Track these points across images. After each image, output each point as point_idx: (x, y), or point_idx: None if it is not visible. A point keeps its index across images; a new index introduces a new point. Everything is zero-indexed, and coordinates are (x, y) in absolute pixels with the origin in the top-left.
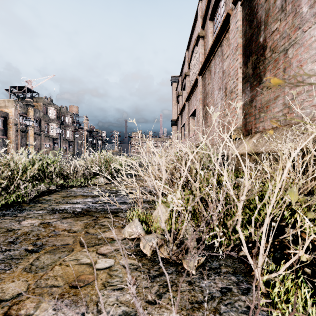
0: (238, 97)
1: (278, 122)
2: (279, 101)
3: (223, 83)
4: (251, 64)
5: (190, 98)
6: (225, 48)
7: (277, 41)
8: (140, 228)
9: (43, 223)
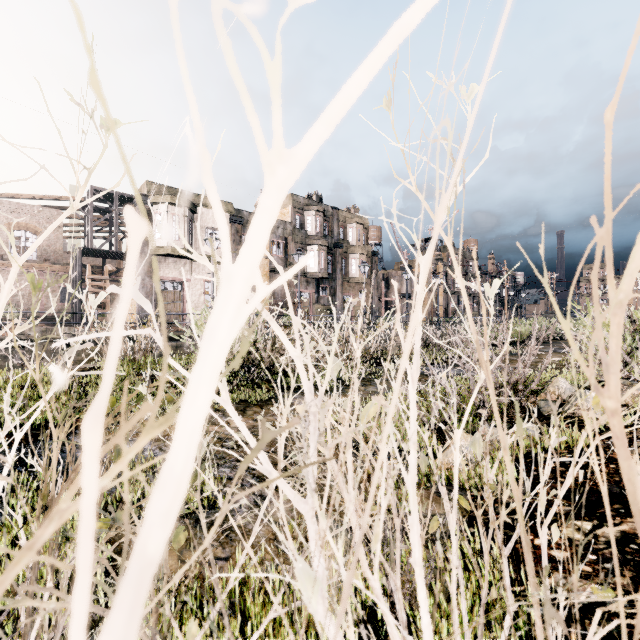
0: None
1: None
2: None
3: None
4: None
5: None
6: None
7: None
8: None
9: None
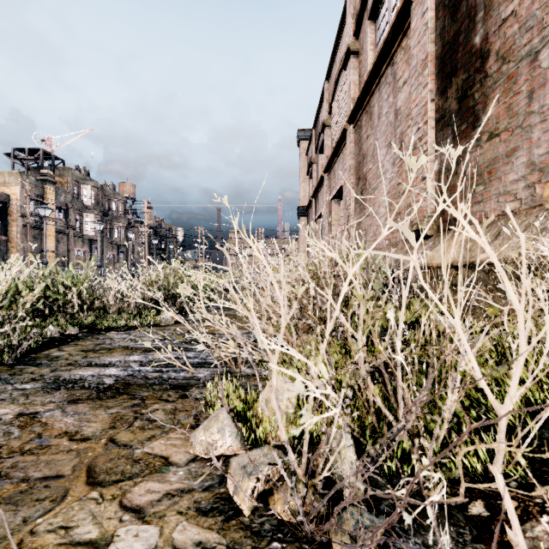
0: (427, 156)
1: (515, 201)
2: (519, 159)
3: (396, 133)
4: (455, 91)
5: (332, 166)
6: (401, 66)
7: (514, 37)
8: (231, 434)
9: (22, 415)
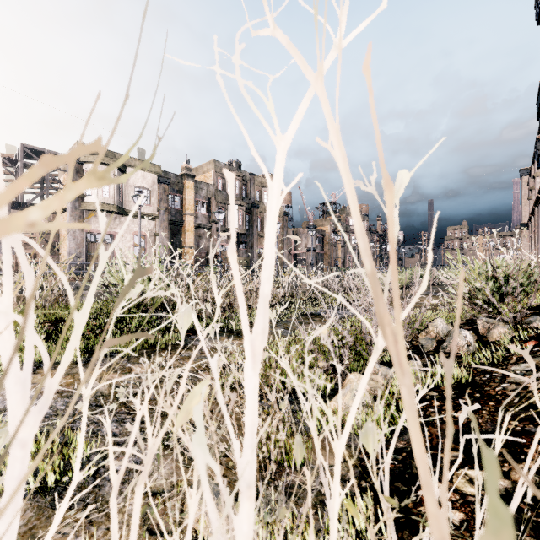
0: None
1: None
2: None
3: None
4: None
5: (533, 215)
6: None
7: None
8: None
9: None
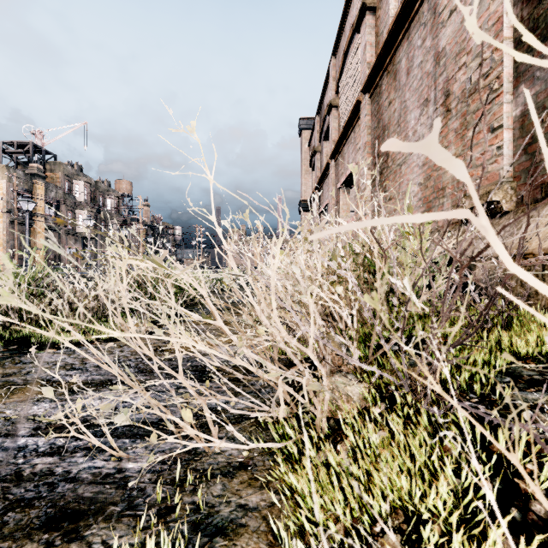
0: (502, 95)
1: None
2: None
3: (437, 83)
4: None
5: (340, 150)
6: None
7: None
8: None
9: None
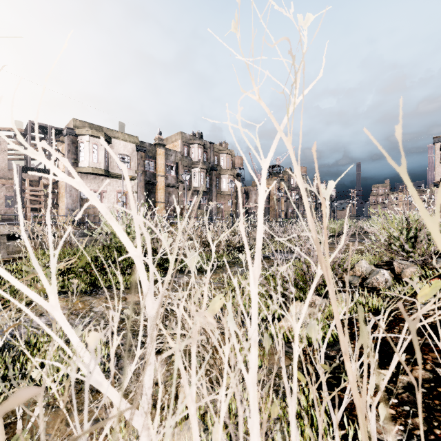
0: None
1: None
2: None
3: None
4: None
5: None
6: None
7: None
8: None
9: None
